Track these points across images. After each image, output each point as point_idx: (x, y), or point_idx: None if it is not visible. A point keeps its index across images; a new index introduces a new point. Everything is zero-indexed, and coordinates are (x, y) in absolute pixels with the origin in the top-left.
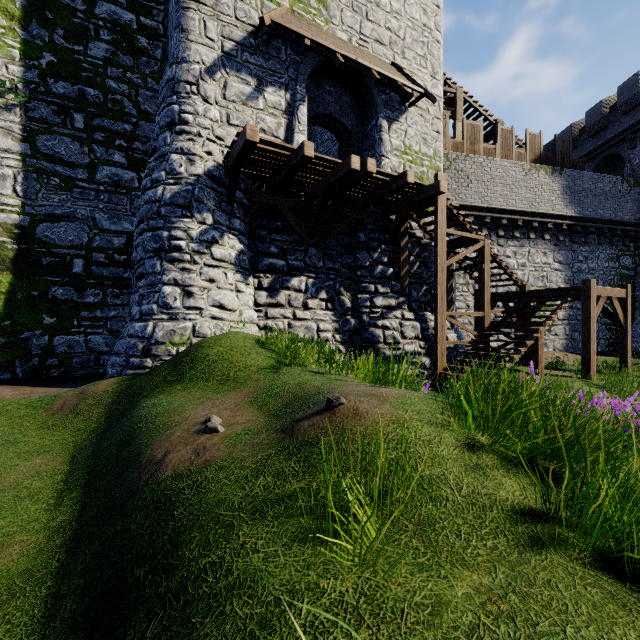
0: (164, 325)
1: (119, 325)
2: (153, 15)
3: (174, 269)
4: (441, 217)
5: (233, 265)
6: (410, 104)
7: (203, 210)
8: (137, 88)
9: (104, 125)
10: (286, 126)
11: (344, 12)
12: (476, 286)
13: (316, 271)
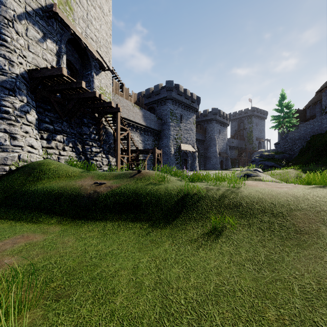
0: None
1: None
2: None
3: (4, 123)
4: (119, 120)
5: (34, 125)
6: (103, 70)
7: (22, 94)
8: None
9: None
10: (56, 61)
11: (80, 19)
12: None
13: (67, 133)
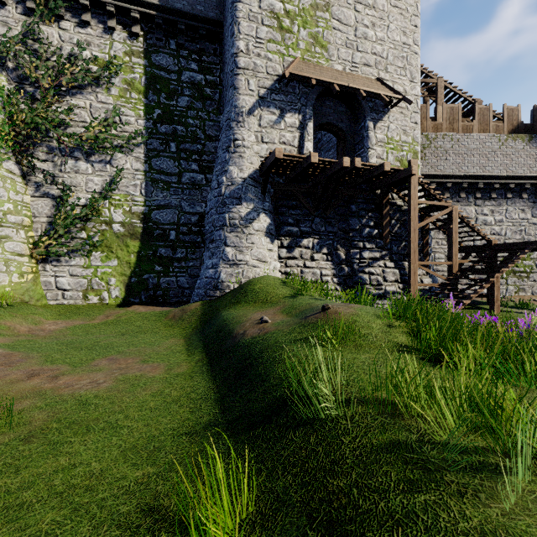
0: (226, 271)
1: (194, 271)
2: (213, 73)
3: (231, 237)
4: (413, 192)
5: (265, 233)
6: (391, 106)
7: (248, 200)
8: (204, 121)
9: (186, 147)
10: (299, 137)
11: (340, 50)
12: None
13: (320, 234)
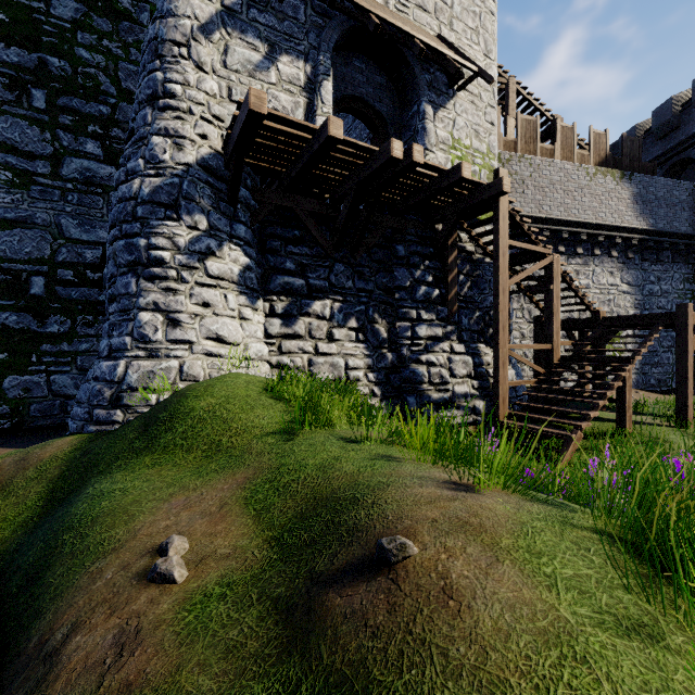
0: (140, 365)
1: (93, 361)
2: None
3: (154, 289)
4: (502, 224)
5: (236, 284)
6: (459, 87)
7: (194, 211)
8: (117, 60)
9: (73, 105)
10: (306, 107)
11: None
12: (532, 311)
13: (344, 293)
